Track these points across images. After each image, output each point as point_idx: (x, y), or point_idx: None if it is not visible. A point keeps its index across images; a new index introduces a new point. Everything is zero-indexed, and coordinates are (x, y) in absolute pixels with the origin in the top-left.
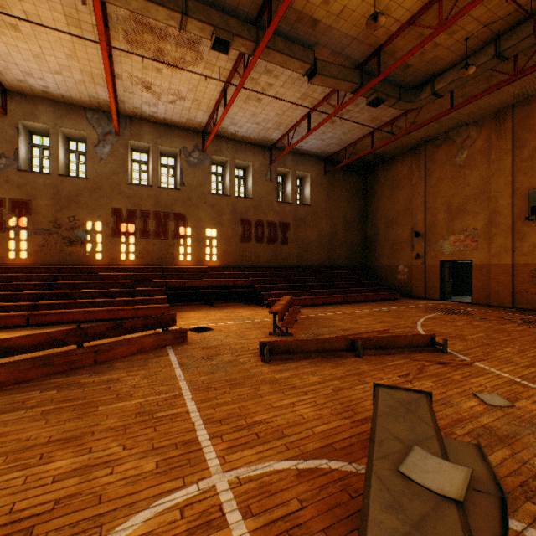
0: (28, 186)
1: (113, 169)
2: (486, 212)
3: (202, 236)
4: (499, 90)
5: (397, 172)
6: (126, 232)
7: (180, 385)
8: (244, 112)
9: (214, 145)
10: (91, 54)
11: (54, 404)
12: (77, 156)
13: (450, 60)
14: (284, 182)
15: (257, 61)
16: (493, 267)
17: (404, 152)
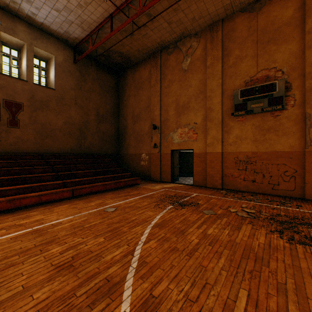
0: None
1: None
2: (203, 109)
3: None
4: None
5: (141, 75)
6: None
7: None
8: None
9: None
10: None
11: None
12: None
13: None
14: (20, 57)
15: None
16: (209, 155)
17: (146, 58)
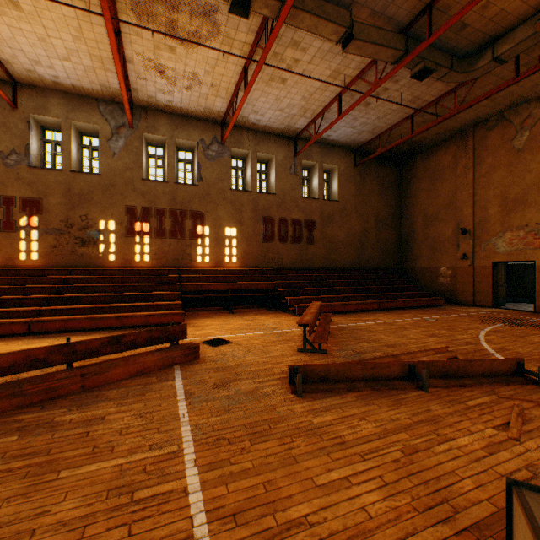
0: (39, 183)
1: (127, 164)
2: None
3: (221, 235)
4: None
5: (438, 162)
6: (141, 231)
7: (181, 433)
8: (267, 97)
9: (234, 136)
10: (99, 34)
11: (2, 463)
12: (90, 151)
13: (519, 15)
14: (309, 177)
15: (282, 31)
16: None
17: (447, 138)
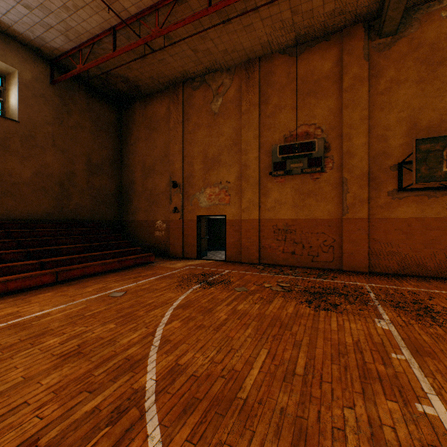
0: None
1: None
2: (238, 165)
3: None
4: (253, 24)
5: (155, 112)
6: None
7: None
8: None
9: None
10: None
11: None
12: None
13: None
14: None
15: None
16: (244, 222)
17: (163, 89)
